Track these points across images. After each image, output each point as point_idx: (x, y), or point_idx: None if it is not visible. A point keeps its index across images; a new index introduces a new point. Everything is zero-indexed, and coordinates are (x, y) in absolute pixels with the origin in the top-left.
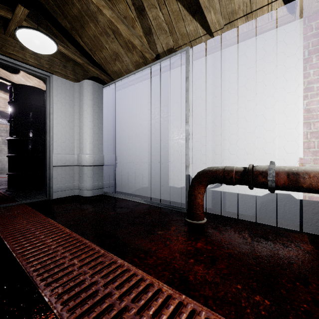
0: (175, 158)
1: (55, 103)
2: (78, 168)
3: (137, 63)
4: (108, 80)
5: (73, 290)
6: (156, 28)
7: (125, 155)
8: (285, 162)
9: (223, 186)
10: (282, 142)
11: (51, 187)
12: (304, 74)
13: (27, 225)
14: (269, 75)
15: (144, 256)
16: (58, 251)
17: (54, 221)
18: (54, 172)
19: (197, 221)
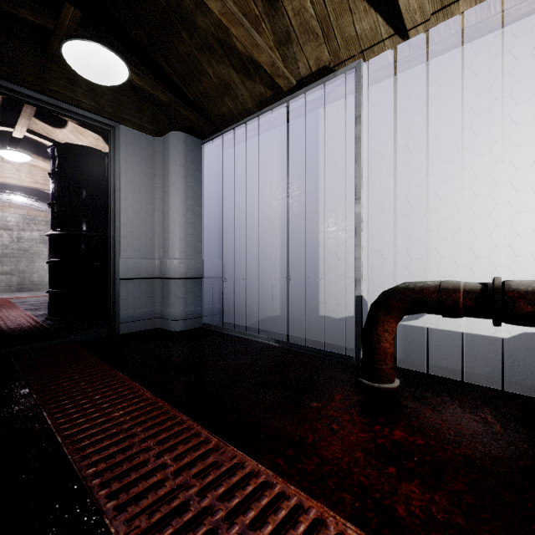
0: (331, 266)
1: (124, 173)
2: (160, 283)
3: (261, 98)
4: (211, 132)
5: (167, 524)
6: (298, 31)
7: (239, 261)
8: None
9: (425, 317)
10: None
11: (117, 315)
12: None
13: (79, 381)
14: (525, 104)
15: (294, 455)
16: (134, 436)
17: (124, 376)
18: (122, 289)
19: (382, 383)
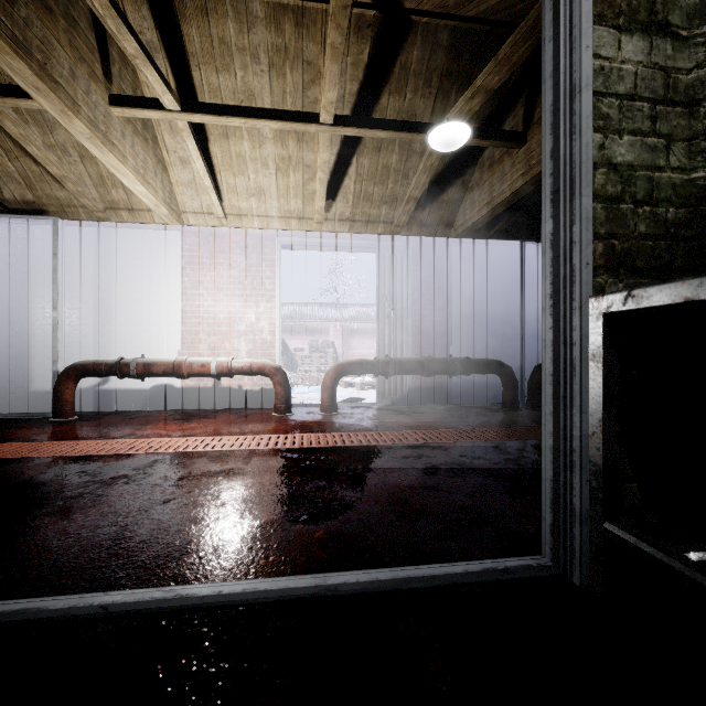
0: (39, 352)
1: None
2: None
3: None
4: None
5: None
6: (2, 174)
7: None
8: (169, 355)
9: (109, 383)
10: (166, 337)
11: None
12: (182, 280)
13: None
14: (156, 272)
15: None
16: None
17: None
18: None
19: (64, 418)
